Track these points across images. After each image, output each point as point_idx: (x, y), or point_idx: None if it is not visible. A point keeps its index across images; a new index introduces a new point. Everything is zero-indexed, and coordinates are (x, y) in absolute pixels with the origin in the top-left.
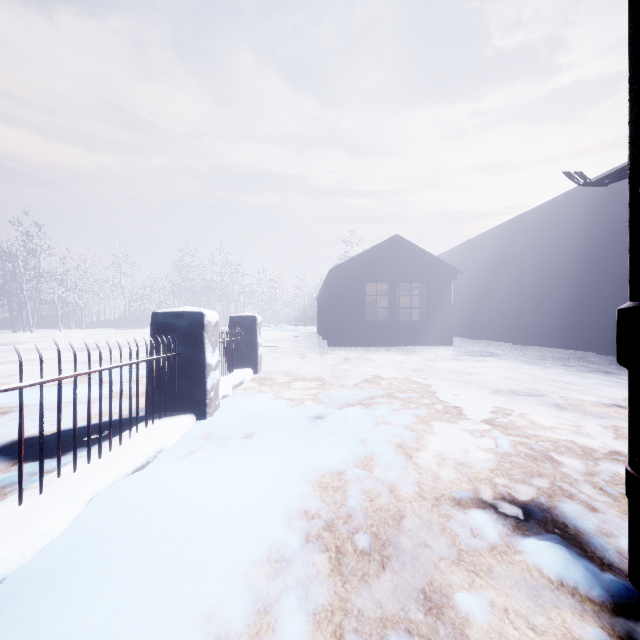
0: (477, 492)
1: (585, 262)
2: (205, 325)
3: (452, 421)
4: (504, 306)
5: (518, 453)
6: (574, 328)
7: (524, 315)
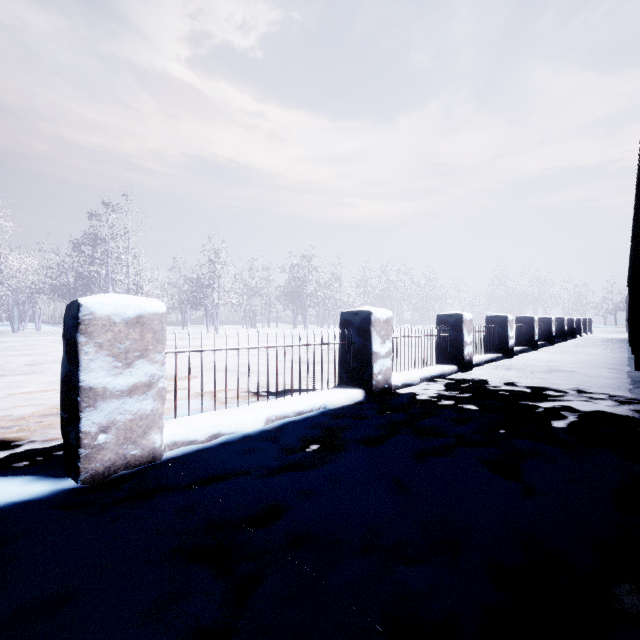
0: None
1: None
2: (586, 320)
3: None
4: None
5: None
6: None
7: None
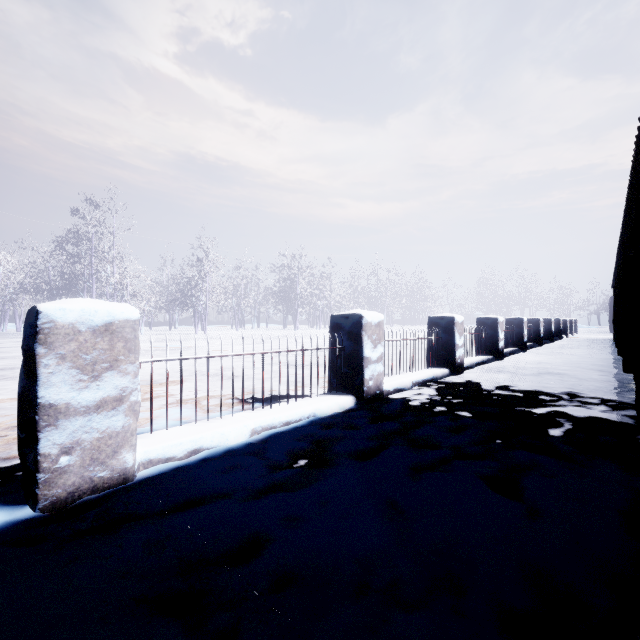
0: None
1: None
2: (572, 321)
3: None
4: None
5: None
6: None
7: None
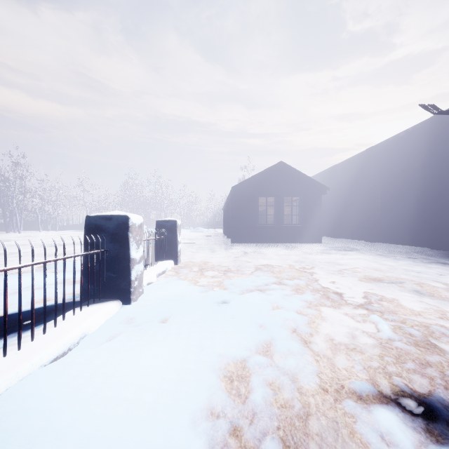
0: (375, 383)
1: (421, 181)
2: (130, 226)
3: (335, 306)
4: (359, 214)
5: (400, 339)
6: (412, 230)
7: (374, 220)
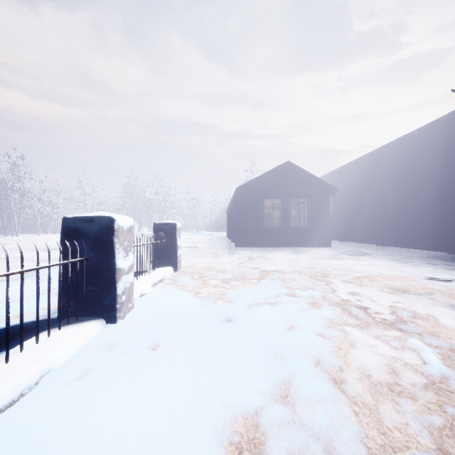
0: None
1: (437, 181)
2: (115, 230)
3: (361, 325)
4: (369, 216)
5: None
6: (427, 233)
7: (386, 223)
